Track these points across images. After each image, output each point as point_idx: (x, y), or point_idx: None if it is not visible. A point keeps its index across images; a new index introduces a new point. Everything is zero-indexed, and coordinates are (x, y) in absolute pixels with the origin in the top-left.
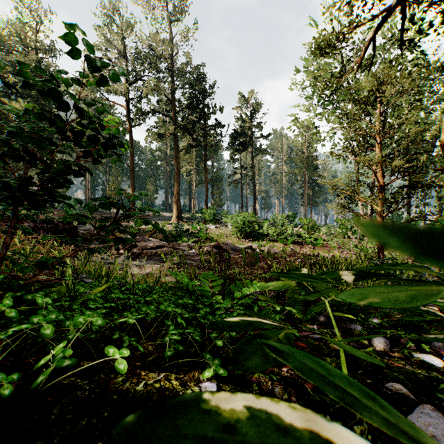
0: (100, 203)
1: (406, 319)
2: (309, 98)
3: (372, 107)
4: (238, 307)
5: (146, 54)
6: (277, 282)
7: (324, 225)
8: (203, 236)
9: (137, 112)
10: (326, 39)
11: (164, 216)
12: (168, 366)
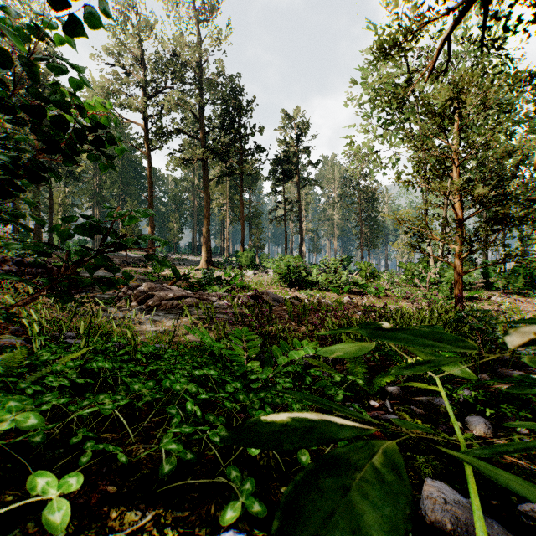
0: (75, 225)
1: (514, 392)
2: (367, 116)
3: (450, 121)
4: (284, 379)
5: (168, 60)
6: (347, 343)
7: (385, 270)
8: (238, 284)
9: (156, 131)
10: (391, 38)
11: (190, 261)
12: (165, 491)
